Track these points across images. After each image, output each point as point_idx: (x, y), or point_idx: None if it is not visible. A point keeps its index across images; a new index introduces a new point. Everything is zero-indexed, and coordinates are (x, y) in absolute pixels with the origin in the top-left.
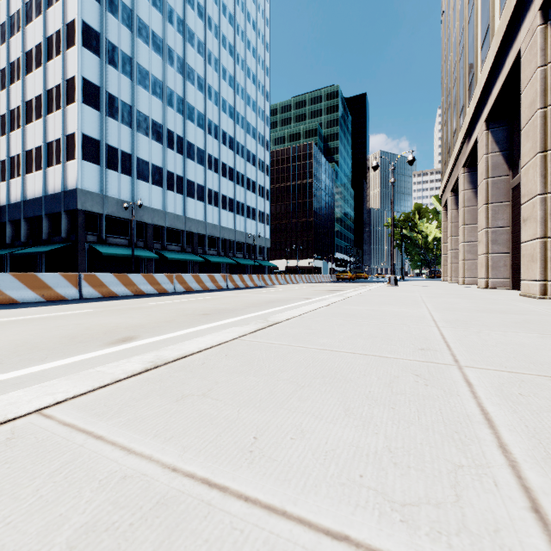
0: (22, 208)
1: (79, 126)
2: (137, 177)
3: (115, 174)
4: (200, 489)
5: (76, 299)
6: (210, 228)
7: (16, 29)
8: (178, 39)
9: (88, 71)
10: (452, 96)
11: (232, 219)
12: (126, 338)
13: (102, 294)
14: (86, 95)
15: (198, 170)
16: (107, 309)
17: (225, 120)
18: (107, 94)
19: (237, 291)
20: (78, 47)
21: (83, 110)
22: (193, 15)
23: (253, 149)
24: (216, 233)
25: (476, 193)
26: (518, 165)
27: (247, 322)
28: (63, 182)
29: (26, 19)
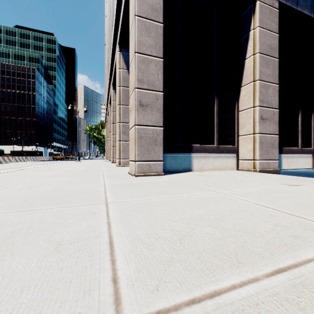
0: None
1: None
2: None
3: None
4: (25, 174)
5: None
6: None
7: None
8: None
9: None
10: None
11: None
12: None
13: None
14: None
15: None
16: None
17: None
18: None
19: None
20: None
21: None
22: None
23: None
24: None
25: None
26: None
27: None
28: None
29: None
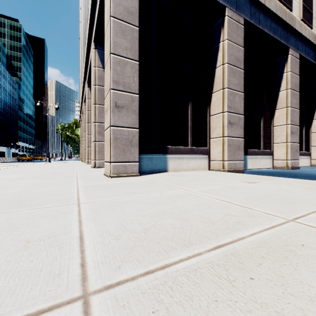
0: None
1: None
2: None
3: None
4: None
5: None
6: None
7: None
8: None
9: None
10: None
11: None
12: None
13: None
14: None
15: None
16: None
17: None
18: None
19: None
20: None
21: None
22: None
23: None
24: None
25: None
26: None
27: None
28: None
29: None
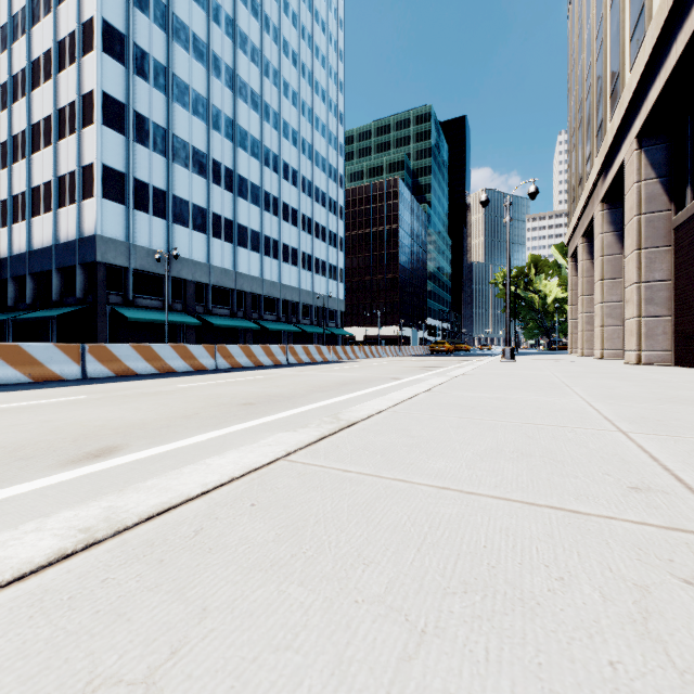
0: (28, 261)
1: (98, 154)
2: (173, 221)
3: (145, 216)
4: None
5: (77, 379)
6: (268, 286)
7: (20, 32)
8: (227, 44)
9: (110, 83)
10: (584, 111)
11: (295, 275)
12: (102, 451)
13: (115, 371)
14: (107, 115)
15: (252, 211)
16: (108, 395)
17: (287, 149)
18: (134, 113)
19: (299, 368)
20: (97, 53)
21: (104, 134)
22: (245, 13)
23: (323, 185)
24: (275, 293)
25: (619, 237)
26: (685, 196)
27: (308, 418)
28: (78, 226)
29: (32, 19)
